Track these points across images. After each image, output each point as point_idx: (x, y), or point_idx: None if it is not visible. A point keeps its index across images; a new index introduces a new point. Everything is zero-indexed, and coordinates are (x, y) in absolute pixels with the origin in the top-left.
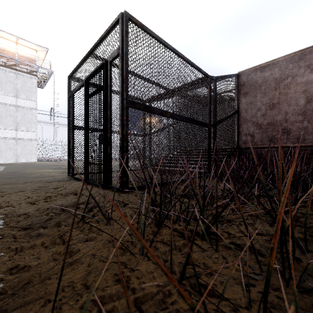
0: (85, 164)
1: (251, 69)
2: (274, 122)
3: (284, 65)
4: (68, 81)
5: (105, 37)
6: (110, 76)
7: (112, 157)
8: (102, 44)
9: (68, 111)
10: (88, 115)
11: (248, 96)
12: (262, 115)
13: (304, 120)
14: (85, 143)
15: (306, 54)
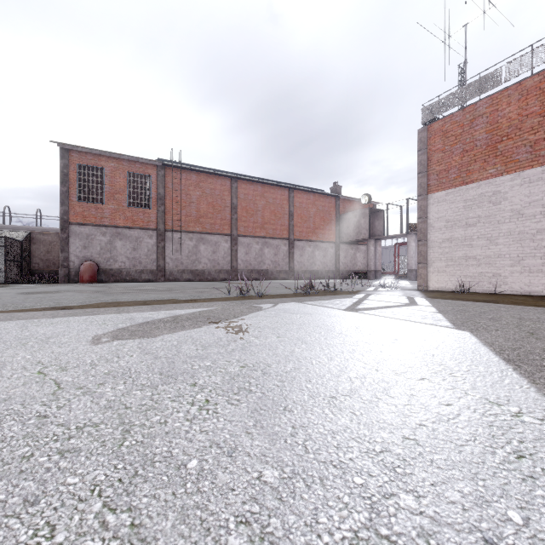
0: None
1: (38, 232)
2: (49, 259)
3: (54, 236)
4: None
5: None
6: None
7: None
8: None
9: None
10: None
11: (37, 245)
12: (44, 255)
13: None
14: None
15: None
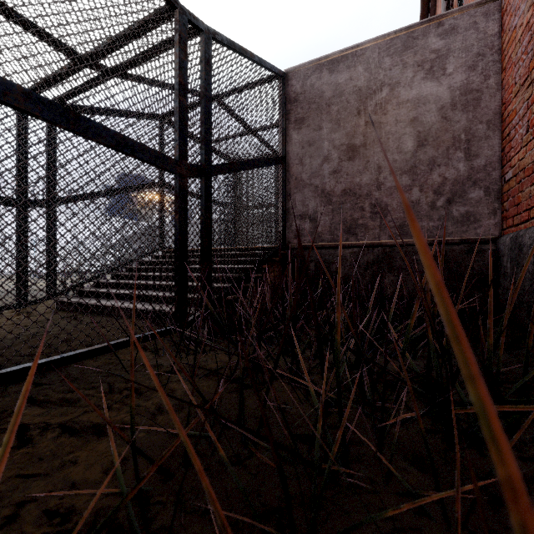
0: None
1: (311, 64)
2: (355, 190)
3: (376, 60)
4: None
5: None
6: None
7: None
8: None
9: None
10: None
11: (305, 126)
12: (333, 171)
13: (413, 186)
14: None
15: (418, 37)
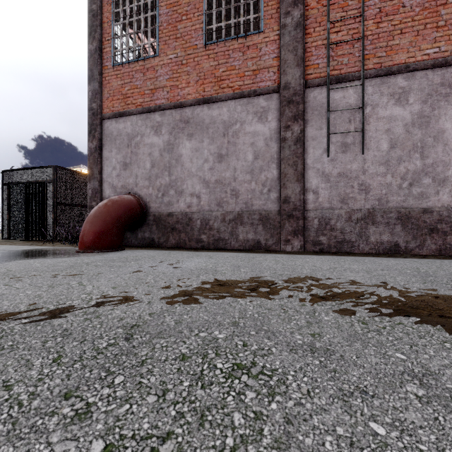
0: (26, 230)
1: None
2: None
3: None
4: (2, 174)
5: (42, 168)
6: (46, 189)
7: (47, 226)
8: (40, 170)
9: (2, 195)
10: (29, 204)
11: None
12: None
13: None
14: (26, 219)
15: None
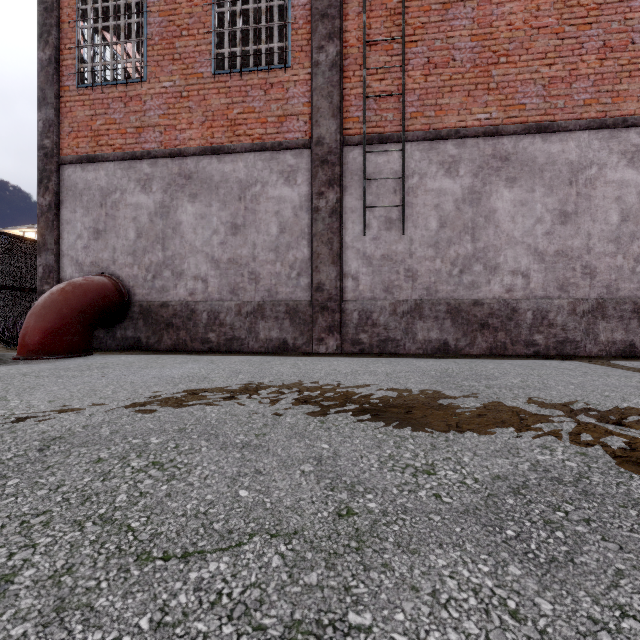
0: None
1: None
2: None
3: None
4: None
5: None
6: None
7: None
8: None
9: None
10: None
11: None
12: None
13: None
14: None
15: None
